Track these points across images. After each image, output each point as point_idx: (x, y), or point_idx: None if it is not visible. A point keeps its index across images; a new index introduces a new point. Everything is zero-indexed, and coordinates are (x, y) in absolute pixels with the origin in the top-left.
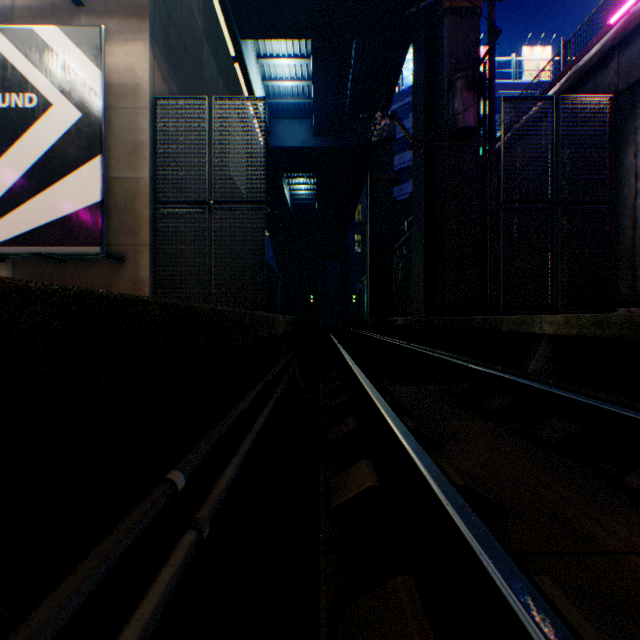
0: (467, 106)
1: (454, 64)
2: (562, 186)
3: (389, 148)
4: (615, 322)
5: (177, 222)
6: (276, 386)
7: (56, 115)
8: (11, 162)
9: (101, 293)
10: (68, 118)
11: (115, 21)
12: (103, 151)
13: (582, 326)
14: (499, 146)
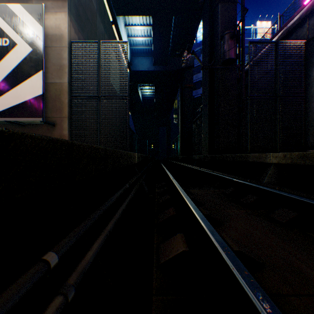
0: (230, 47)
1: (224, 27)
2: (280, 87)
3: (190, 71)
4: (312, 156)
5: (83, 106)
6: (131, 190)
7: (19, 49)
8: None
9: None
10: (25, 51)
11: (50, 2)
12: (43, 68)
13: (293, 158)
14: (246, 68)
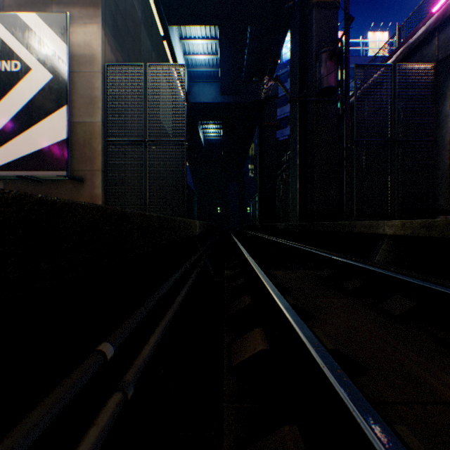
0: (329, 72)
1: (320, 42)
2: (398, 128)
3: (273, 103)
4: (439, 225)
5: (122, 154)
6: (192, 272)
7: (34, 76)
8: (2, 110)
9: (40, 197)
10: (43, 79)
11: (77, 9)
12: (68, 102)
13: (414, 228)
14: (352, 101)
